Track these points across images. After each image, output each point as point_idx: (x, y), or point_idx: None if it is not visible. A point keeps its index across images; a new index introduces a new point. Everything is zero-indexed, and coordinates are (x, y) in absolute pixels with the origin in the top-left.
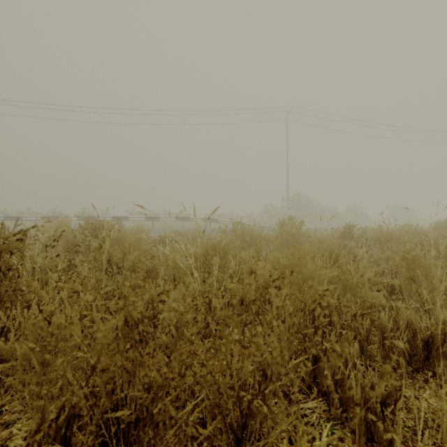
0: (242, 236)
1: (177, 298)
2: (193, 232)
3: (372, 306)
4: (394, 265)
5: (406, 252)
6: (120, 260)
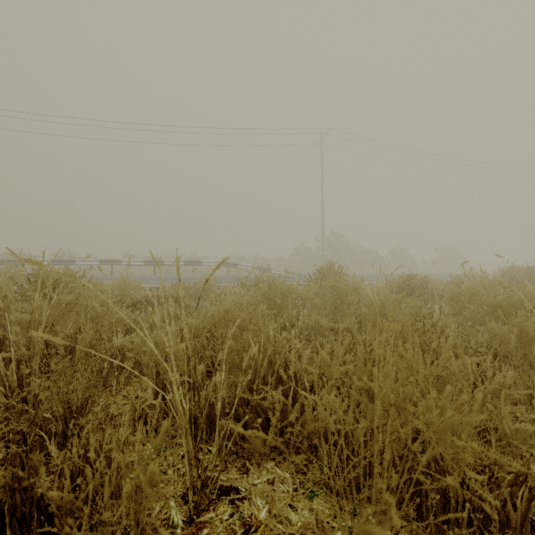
0: (269, 293)
1: (127, 464)
2: (203, 283)
3: (519, 451)
4: (510, 348)
5: (520, 325)
6: (72, 338)
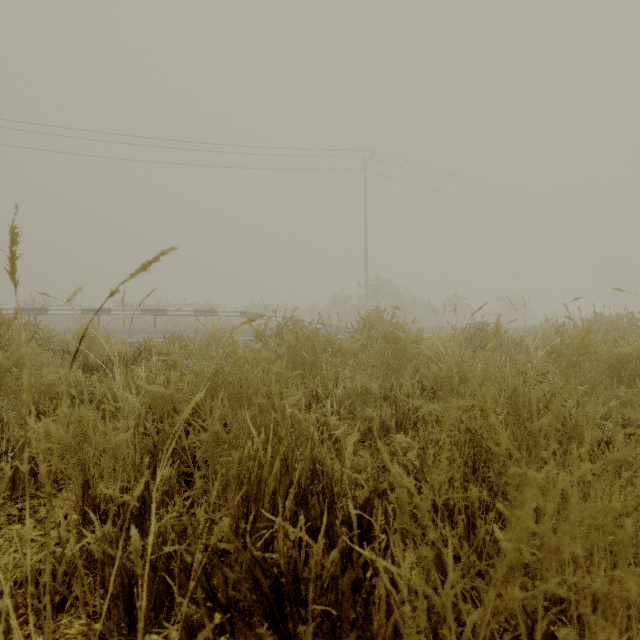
0: (295, 346)
1: None
2: (209, 335)
3: None
4: None
5: None
6: None
